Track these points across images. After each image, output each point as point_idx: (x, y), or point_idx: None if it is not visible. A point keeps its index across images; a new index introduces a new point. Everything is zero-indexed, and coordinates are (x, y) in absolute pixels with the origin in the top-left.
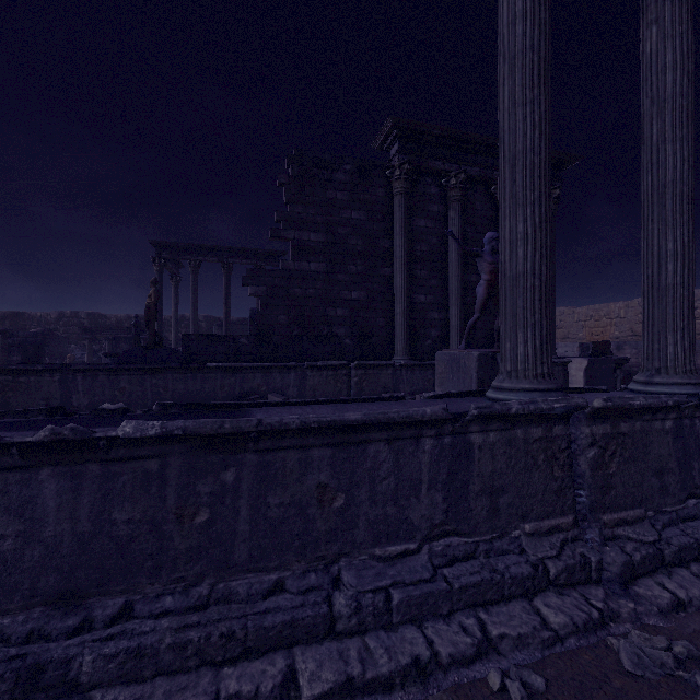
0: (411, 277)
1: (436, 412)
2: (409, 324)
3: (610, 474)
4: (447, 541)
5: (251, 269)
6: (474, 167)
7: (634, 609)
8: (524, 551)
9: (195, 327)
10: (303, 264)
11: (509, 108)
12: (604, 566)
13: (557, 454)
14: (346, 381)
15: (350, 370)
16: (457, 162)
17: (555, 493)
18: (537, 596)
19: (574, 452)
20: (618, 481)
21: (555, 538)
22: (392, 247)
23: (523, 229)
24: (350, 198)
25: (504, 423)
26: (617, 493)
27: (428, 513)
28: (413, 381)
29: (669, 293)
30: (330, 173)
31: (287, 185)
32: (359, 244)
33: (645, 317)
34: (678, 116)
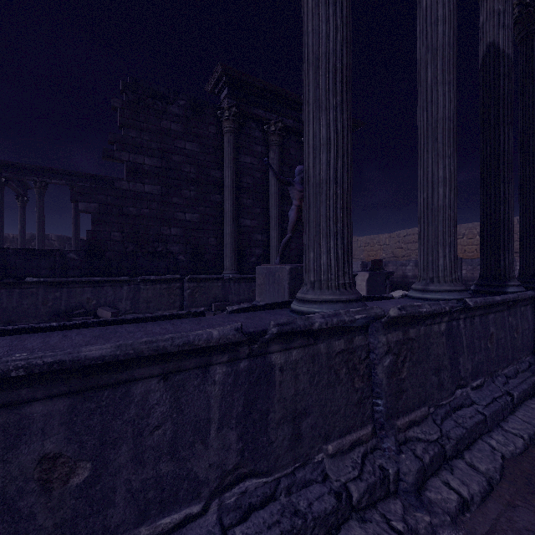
0: (239, 204)
1: (227, 335)
2: (237, 243)
3: (402, 378)
4: (243, 487)
5: (80, 186)
6: (289, 119)
7: (430, 523)
8: (327, 477)
9: (40, 245)
10: (138, 185)
11: (312, 8)
12: (400, 476)
13: (357, 365)
14: (179, 293)
15: (183, 283)
16: (276, 113)
17: (355, 406)
18: (341, 531)
19: (373, 361)
20: (408, 385)
21: (356, 453)
22: (222, 178)
23: (326, 134)
24: (184, 130)
25: (307, 339)
26: (407, 396)
27: (218, 459)
28: (240, 291)
29: (440, 213)
30: (165, 105)
31: (120, 109)
32: (192, 172)
33: (422, 234)
34: (447, 63)
